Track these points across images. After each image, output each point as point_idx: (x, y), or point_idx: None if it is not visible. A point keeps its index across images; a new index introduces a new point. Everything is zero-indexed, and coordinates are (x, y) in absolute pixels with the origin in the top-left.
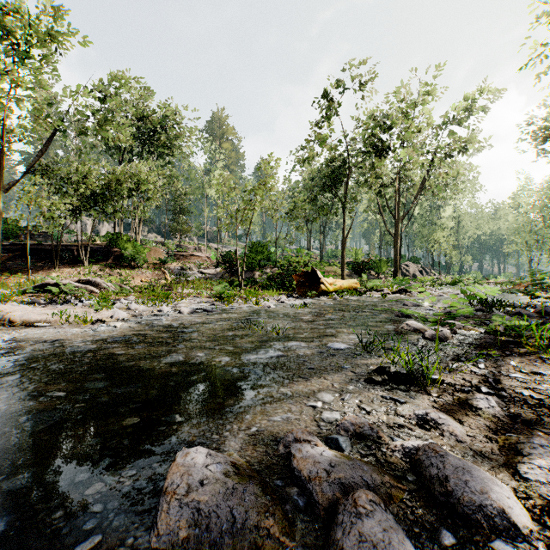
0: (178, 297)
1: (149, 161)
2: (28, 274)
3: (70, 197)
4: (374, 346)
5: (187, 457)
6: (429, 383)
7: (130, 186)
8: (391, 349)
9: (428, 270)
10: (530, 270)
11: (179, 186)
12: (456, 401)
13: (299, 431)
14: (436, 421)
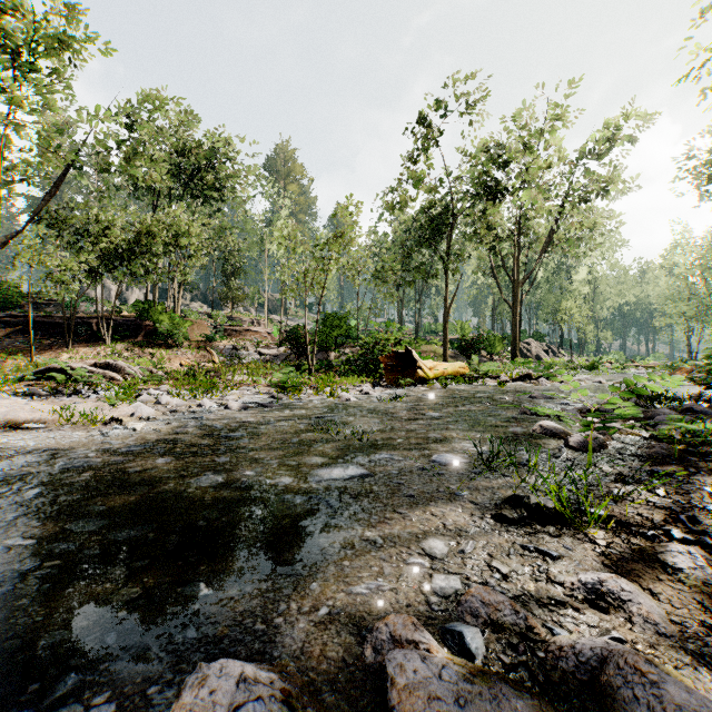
0: (226, 387)
1: (192, 207)
2: (32, 355)
3: (86, 253)
4: (498, 460)
5: (202, 689)
6: (592, 524)
7: (166, 239)
8: (523, 464)
9: (556, 349)
10: (706, 350)
11: (231, 241)
12: (637, 554)
13: (398, 622)
14: (618, 596)
